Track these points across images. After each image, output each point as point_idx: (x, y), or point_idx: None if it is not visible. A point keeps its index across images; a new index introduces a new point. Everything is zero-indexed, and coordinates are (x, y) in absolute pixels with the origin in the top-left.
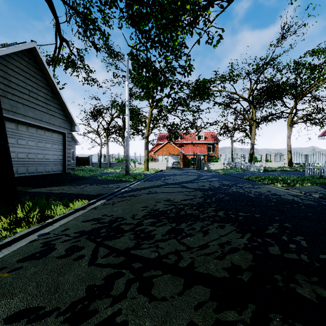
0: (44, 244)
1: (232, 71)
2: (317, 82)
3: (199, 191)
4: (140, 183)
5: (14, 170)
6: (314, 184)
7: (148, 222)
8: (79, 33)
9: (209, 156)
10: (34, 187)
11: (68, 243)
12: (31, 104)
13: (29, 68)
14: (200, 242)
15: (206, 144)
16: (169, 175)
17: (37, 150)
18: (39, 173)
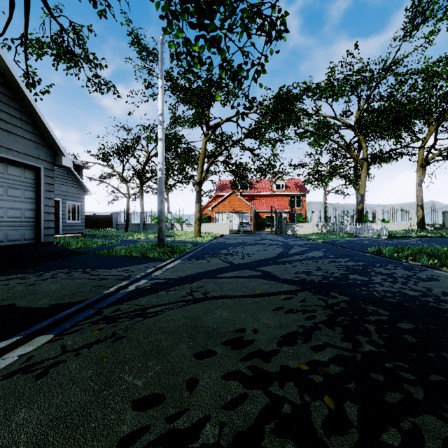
0: None
1: (332, 82)
2: None
3: (310, 293)
4: (179, 263)
5: None
6: None
7: None
8: None
9: (292, 213)
10: None
11: None
12: None
13: None
14: None
15: (287, 196)
16: (235, 246)
17: None
18: None
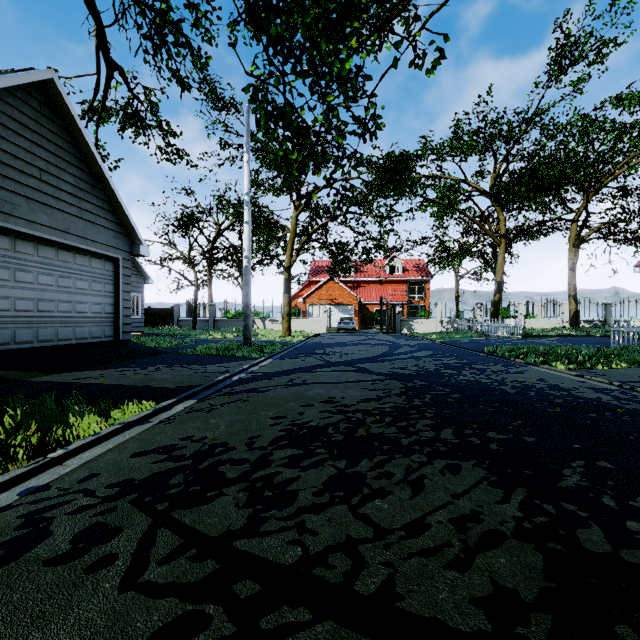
0: (27, 518)
1: (458, 137)
2: (628, 158)
3: (395, 381)
4: (272, 361)
5: (6, 335)
6: (634, 365)
7: (284, 456)
8: (145, 52)
9: (412, 306)
10: (48, 371)
11: (84, 516)
12: (44, 198)
13: (41, 123)
14: (407, 513)
15: (405, 283)
16: (333, 346)
17: (58, 294)
18: (63, 341)
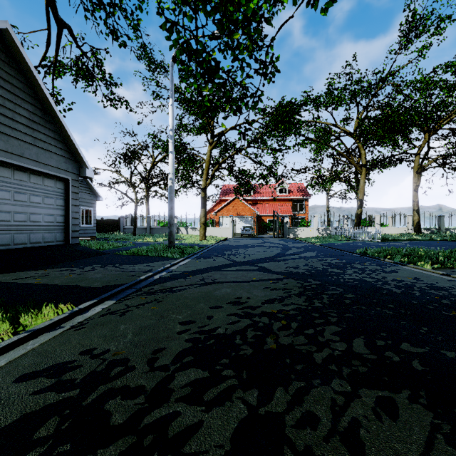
0: None
1: (331, 91)
2: None
3: (292, 280)
4: (189, 261)
5: None
6: None
7: (187, 382)
8: (86, 10)
9: (295, 218)
10: None
11: None
12: (1, 128)
13: None
14: None
15: (290, 201)
16: (238, 248)
17: (14, 206)
18: (18, 245)
